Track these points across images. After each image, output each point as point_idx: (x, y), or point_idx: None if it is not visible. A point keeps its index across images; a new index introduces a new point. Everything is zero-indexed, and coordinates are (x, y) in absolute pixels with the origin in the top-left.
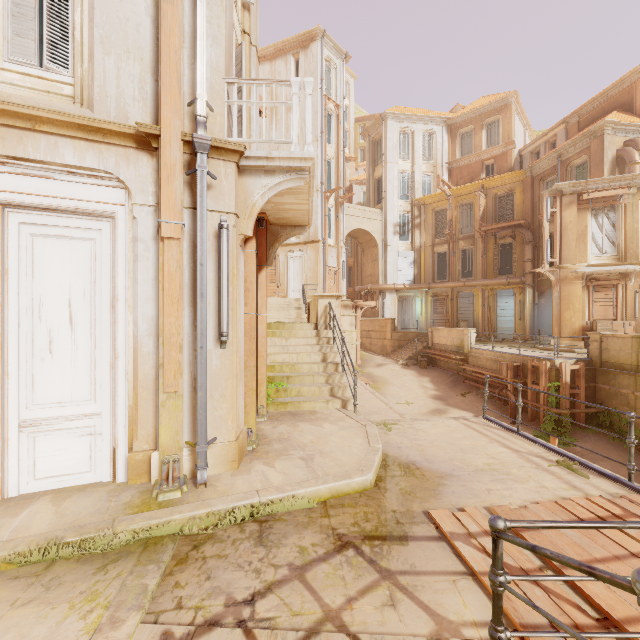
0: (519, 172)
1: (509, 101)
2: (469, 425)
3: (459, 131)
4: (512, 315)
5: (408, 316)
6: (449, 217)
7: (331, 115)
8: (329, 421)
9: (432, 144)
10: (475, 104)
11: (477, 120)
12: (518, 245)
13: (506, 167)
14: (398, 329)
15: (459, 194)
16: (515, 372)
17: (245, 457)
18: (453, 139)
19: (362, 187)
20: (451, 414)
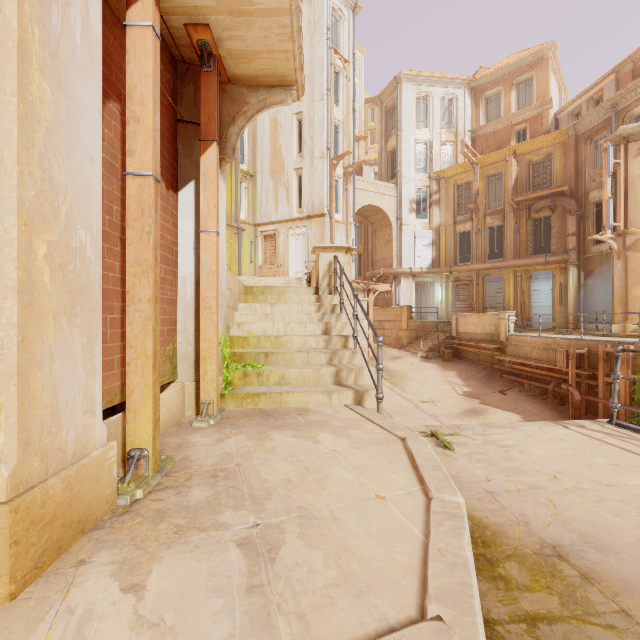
0: (560, 132)
1: (545, 54)
2: (599, 438)
3: (484, 94)
4: (550, 300)
5: (425, 305)
6: (474, 190)
7: (339, 73)
8: (331, 428)
9: (453, 110)
10: (503, 62)
11: (506, 80)
12: (558, 218)
13: (541, 131)
14: (414, 319)
15: (486, 163)
16: (577, 362)
17: (86, 536)
18: (477, 104)
19: (373, 168)
20: (491, 415)
